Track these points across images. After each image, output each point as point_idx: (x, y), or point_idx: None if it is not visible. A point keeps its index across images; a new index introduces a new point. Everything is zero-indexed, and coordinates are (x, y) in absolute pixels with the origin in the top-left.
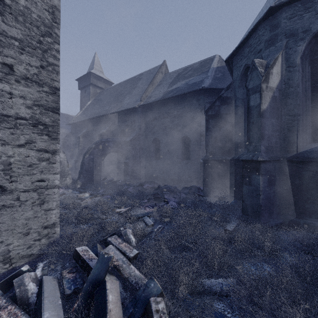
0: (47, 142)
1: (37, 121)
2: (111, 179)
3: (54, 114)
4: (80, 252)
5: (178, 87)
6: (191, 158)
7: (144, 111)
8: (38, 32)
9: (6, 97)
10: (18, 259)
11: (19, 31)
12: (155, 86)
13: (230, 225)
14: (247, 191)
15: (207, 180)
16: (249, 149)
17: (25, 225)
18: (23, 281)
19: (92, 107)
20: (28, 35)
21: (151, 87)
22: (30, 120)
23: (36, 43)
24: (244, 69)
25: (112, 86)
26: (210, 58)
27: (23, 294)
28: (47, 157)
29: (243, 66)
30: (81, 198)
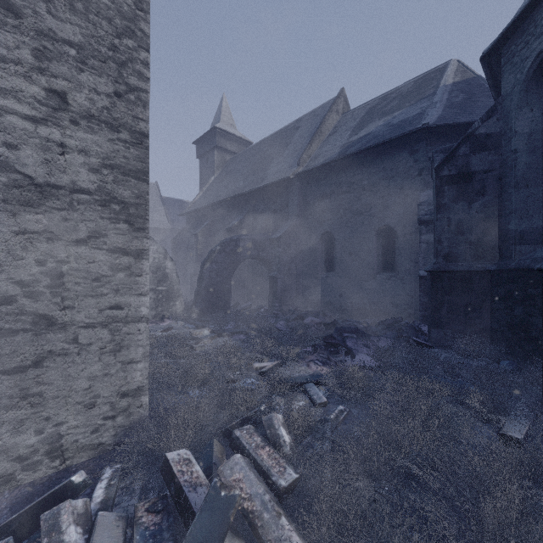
0: (126, 235)
1: (108, 196)
2: (246, 305)
3: (140, 183)
4: (174, 465)
5: (369, 132)
6: (398, 268)
7: (305, 184)
8: (110, 30)
9: (54, 152)
10: (75, 452)
11: (76, 28)
12: (325, 137)
13: (514, 425)
14: None
15: (440, 313)
16: None
17: (88, 390)
18: (57, 521)
19: (218, 184)
20: (93, 36)
21: (318, 139)
22: (97, 195)
23: (106, 51)
24: (534, 65)
25: (249, 147)
26: (438, 69)
27: None
28: (127, 263)
29: (532, 58)
30: (195, 338)
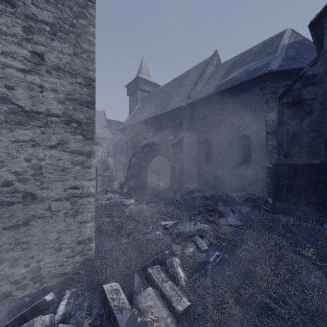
0: (81, 142)
1: (69, 118)
2: (157, 184)
3: (89, 109)
4: (108, 294)
5: (233, 76)
6: (252, 162)
7: (193, 110)
8: (71, 14)
9: (36, 91)
10: (49, 278)
11: (50, 13)
12: (205, 80)
13: None
14: None
15: (281, 191)
16: None
17: (57, 239)
18: None
19: (140, 111)
20: (60, 18)
21: (201, 82)
22: (62, 118)
23: (68, 27)
24: None
25: (158, 88)
26: (278, 35)
27: None
28: (81, 160)
29: None
30: (125, 205)
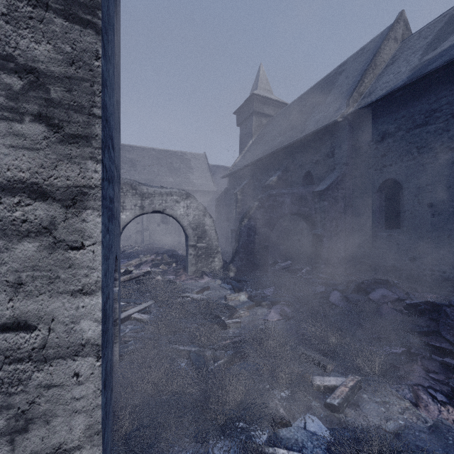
0: (42, 151)
1: None
2: (286, 264)
3: (77, 29)
4: None
5: None
6: None
7: (357, 126)
8: None
9: None
10: None
11: None
12: (380, 70)
13: None
14: None
15: None
16: None
17: None
18: None
19: (255, 146)
20: None
21: (371, 73)
22: None
23: None
24: None
25: (285, 107)
26: None
27: None
28: (43, 218)
29: None
30: (230, 308)
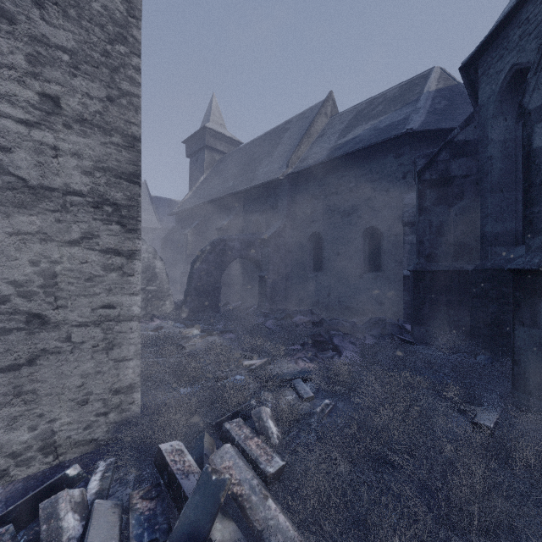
0: (119, 236)
1: (100, 198)
2: (236, 304)
3: (132, 185)
4: (167, 455)
5: (356, 135)
6: (384, 268)
7: (294, 185)
8: (103, 36)
9: (47, 155)
10: (68, 448)
11: (69, 34)
12: (314, 139)
13: (486, 414)
14: (525, 340)
15: (422, 311)
16: (530, 246)
17: (81, 387)
18: (55, 509)
19: (208, 184)
20: (86, 42)
21: (307, 141)
22: (89, 197)
23: (99, 57)
24: (508, 77)
25: (239, 148)
26: (422, 76)
27: (52, 537)
28: (119, 263)
29: (505, 71)
30: (186, 338)
